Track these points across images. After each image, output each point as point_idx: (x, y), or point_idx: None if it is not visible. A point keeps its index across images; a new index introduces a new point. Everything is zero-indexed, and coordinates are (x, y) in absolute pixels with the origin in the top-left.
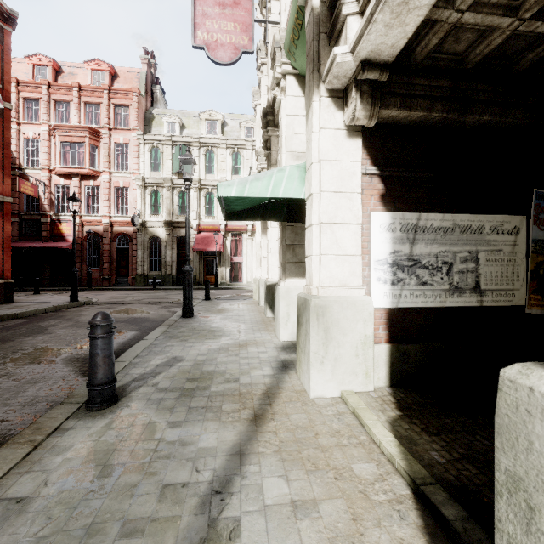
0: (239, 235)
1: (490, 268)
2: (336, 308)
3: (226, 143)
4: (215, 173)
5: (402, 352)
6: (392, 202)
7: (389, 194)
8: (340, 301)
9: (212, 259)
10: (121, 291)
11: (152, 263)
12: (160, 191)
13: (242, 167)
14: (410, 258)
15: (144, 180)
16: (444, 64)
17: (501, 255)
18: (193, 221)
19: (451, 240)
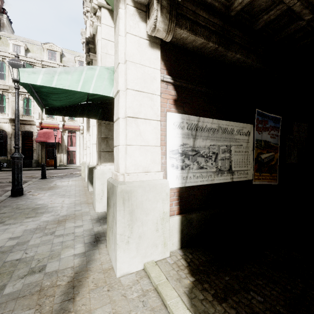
0: (74, 132)
1: (236, 156)
2: (140, 191)
3: None
4: None
5: (188, 220)
6: (181, 106)
7: (180, 99)
8: (143, 185)
9: (52, 148)
10: None
11: None
12: (5, 95)
13: None
14: (193, 149)
15: None
16: (218, 5)
17: (242, 148)
18: (36, 120)
19: (217, 138)
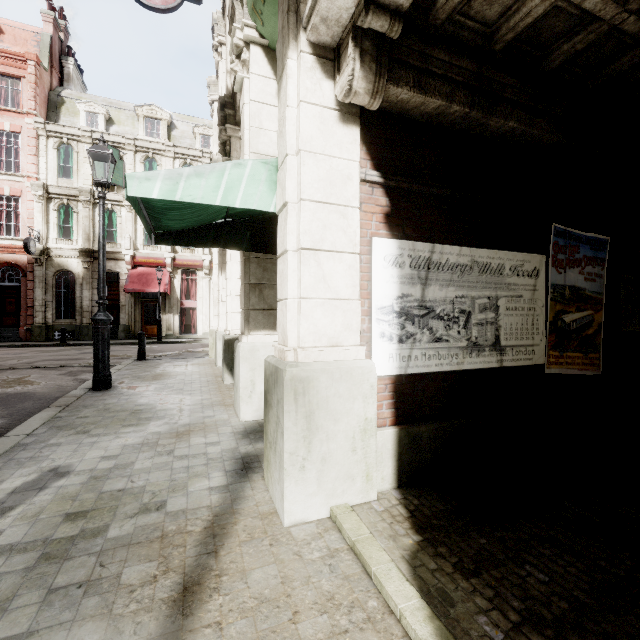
0: (192, 273)
1: (510, 318)
2: (323, 380)
3: (174, 151)
4: None
5: (413, 436)
6: (399, 226)
7: (396, 213)
8: (330, 369)
9: (153, 303)
10: (4, 350)
11: (60, 308)
12: (73, 207)
13: None
14: (421, 305)
15: (47, 189)
16: (469, 36)
17: (521, 302)
18: (125, 251)
19: (469, 282)
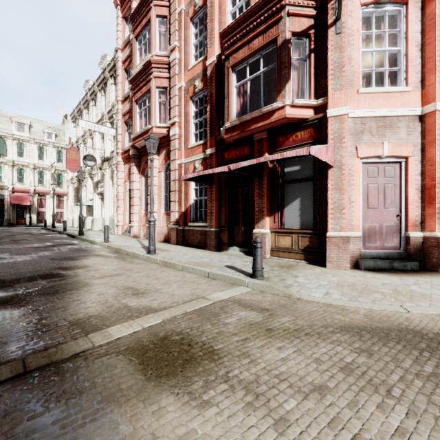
0: (43, 196)
1: None
2: (98, 219)
3: (34, 141)
4: (25, 157)
5: None
6: None
7: None
8: (98, 219)
9: (22, 209)
10: None
11: None
12: None
13: (46, 156)
14: None
15: None
16: None
17: None
18: (9, 186)
19: None
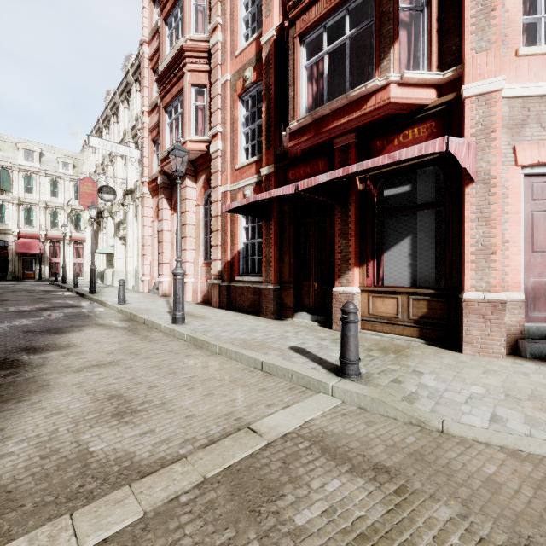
0: (57, 242)
1: None
2: (120, 272)
3: (46, 172)
4: (34, 194)
5: None
6: None
7: None
8: (120, 271)
9: (31, 259)
10: None
11: None
12: None
13: (61, 192)
14: None
15: None
16: None
17: None
18: (14, 230)
19: None
